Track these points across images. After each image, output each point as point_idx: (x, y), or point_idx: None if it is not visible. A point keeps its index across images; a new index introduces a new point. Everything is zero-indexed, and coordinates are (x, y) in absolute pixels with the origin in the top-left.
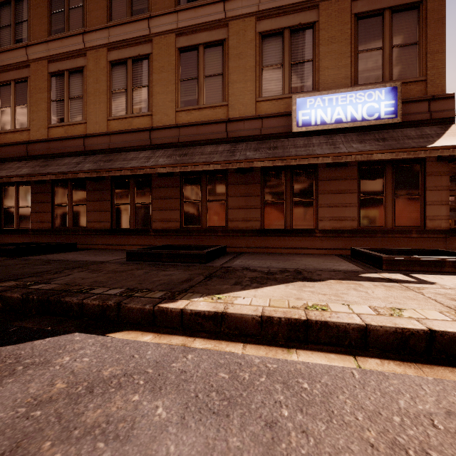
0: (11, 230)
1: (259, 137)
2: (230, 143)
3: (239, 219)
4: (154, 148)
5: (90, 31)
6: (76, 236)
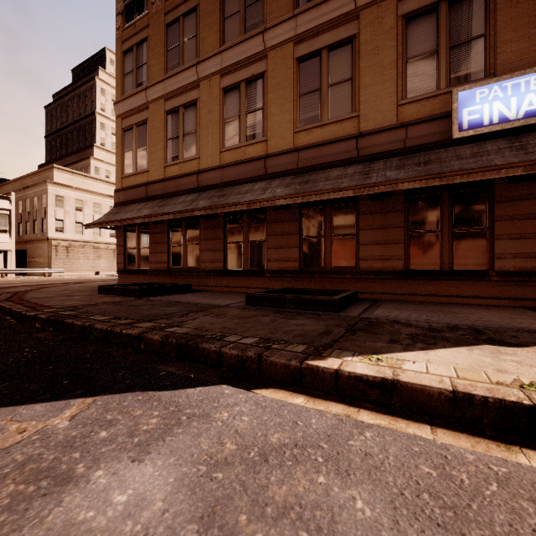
0: (133, 270)
1: (402, 151)
2: (362, 163)
3: (373, 258)
4: (270, 178)
5: (203, 60)
6: (190, 277)
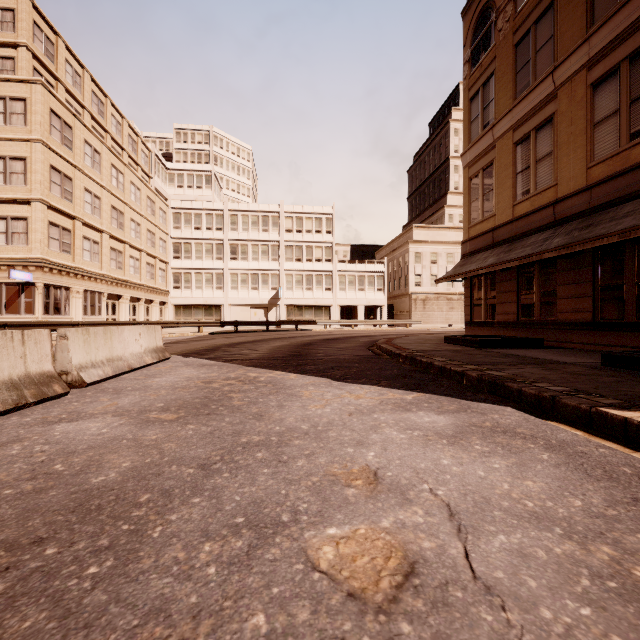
0: (479, 322)
1: None
2: None
3: None
4: None
5: (561, 63)
6: (544, 331)
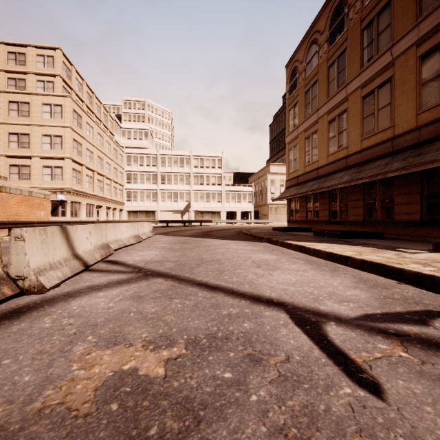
0: (292, 221)
1: (417, 144)
2: (393, 155)
3: (402, 213)
4: (348, 169)
5: (319, 108)
6: (315, 225)
